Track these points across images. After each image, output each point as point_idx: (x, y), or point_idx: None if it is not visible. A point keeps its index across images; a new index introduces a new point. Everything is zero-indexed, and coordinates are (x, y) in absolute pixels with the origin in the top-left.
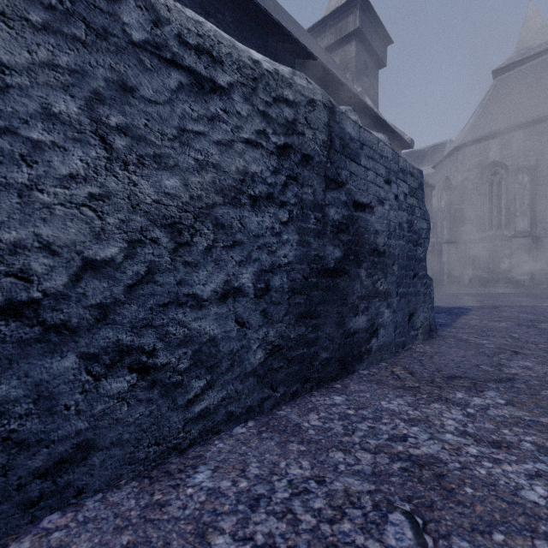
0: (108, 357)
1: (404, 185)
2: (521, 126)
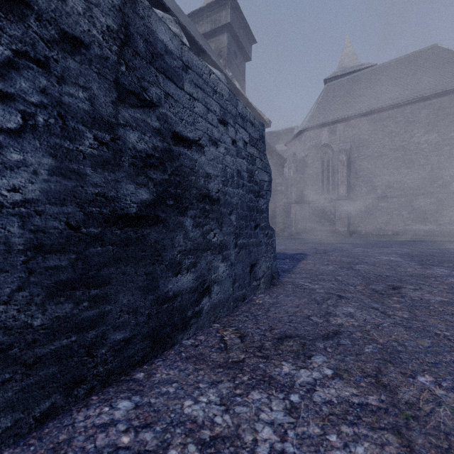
0: None
1: (244, 132)
2: (341, 120)
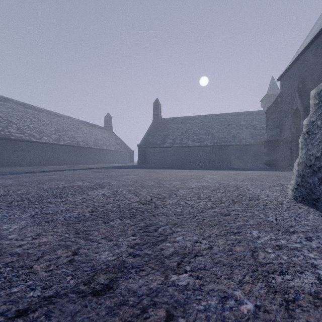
0: (320, 180)
1: None
2: None
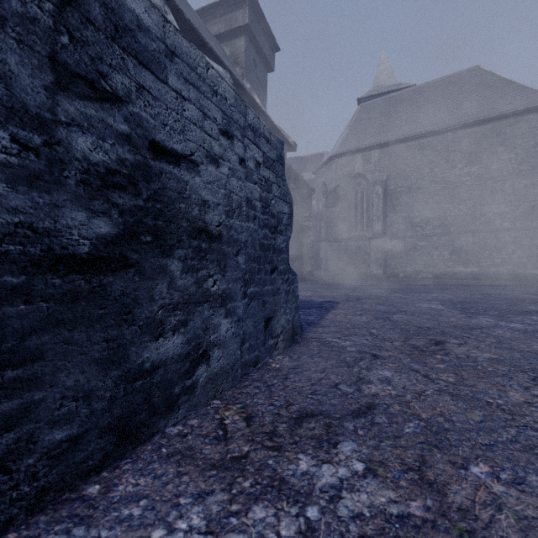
0: None
1: (256, 150)
2: (377, 146)
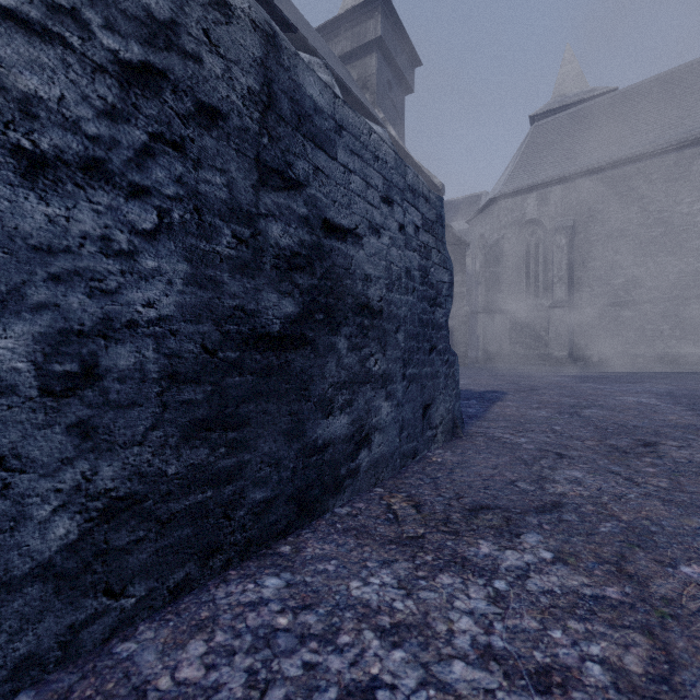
0: None
1: (415, 212)
2: (558, 180)
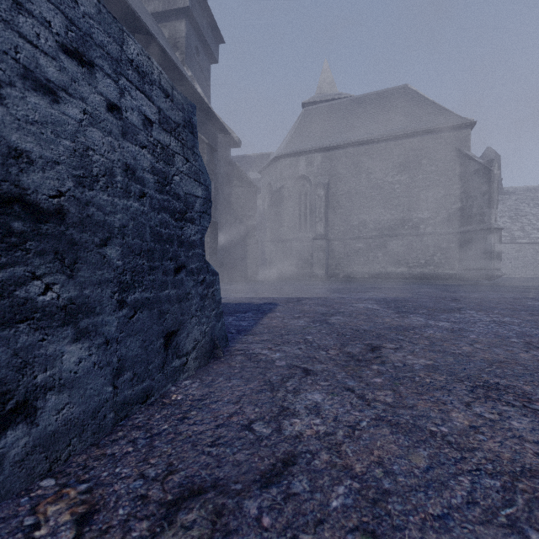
0: None
1: (145, 101)
2: (319, 150)
